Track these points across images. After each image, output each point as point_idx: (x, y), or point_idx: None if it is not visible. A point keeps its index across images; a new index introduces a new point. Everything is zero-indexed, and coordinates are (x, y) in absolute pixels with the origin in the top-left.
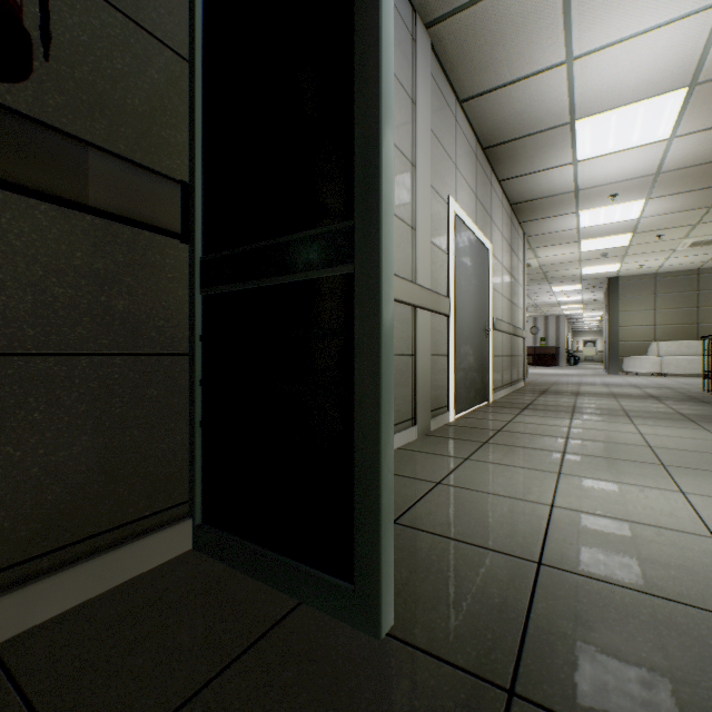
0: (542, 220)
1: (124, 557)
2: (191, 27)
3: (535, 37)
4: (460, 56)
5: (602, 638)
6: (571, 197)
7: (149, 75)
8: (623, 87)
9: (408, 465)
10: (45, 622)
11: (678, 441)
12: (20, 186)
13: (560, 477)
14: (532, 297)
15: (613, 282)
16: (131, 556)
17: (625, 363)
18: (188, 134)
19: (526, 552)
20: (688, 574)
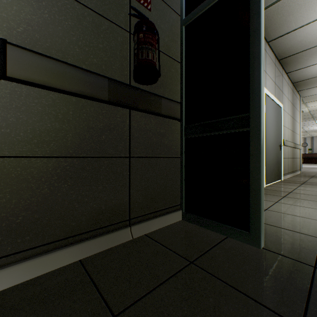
0: (311, 89)
1: (167, 218)
2: (181, 52)
3: (310, 7)
4: (269, 23)
5: None
6: None
7: (171, 71)
8: None
9: None
10: (153, 231)
11: None
12: (150, 112)
13: None
14: (303, 127)
15: None
16: (168, 218)
17: None
18: (180, 86)
19: (314, 234)
20: None
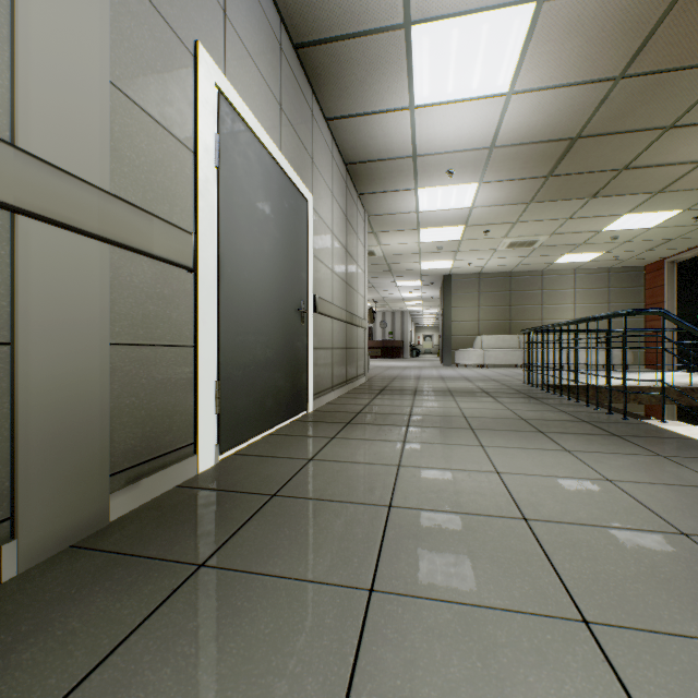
0: (382, 195)
1: None
2: None
3: None
4: None
5: None
6: (410, 165)
7: None
8: None
9: None
10: None
11: (554, 489)
12: None
13: None
14: (380, 291)
15: (447, 279)
16: None
17: (457, 355)
18: None
19: None
20: None
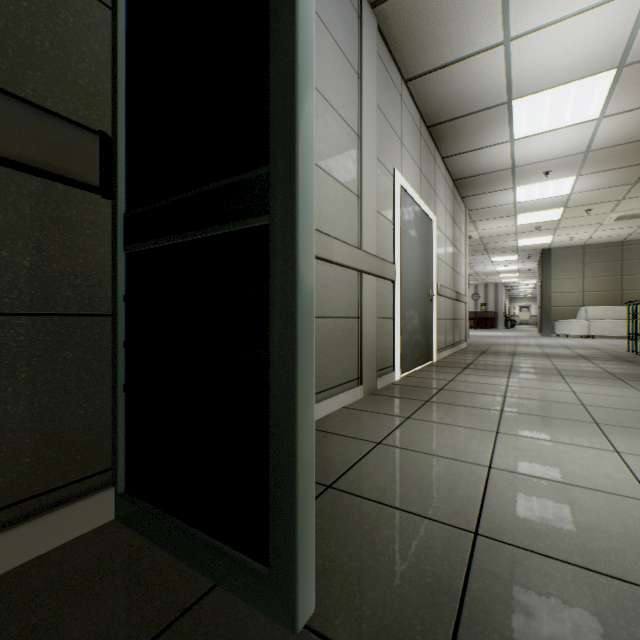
0: (482, 195)
1: (29, 534)
2: None
3: (475, 17)
4: (404, 35)
5: (543, 628)
6: (508, 174)
7: (63, 17)
8: (557, 68)
9: (351, 424)
10: None
11: (608, 399)
12: None
13: (497, 437)
14: (473, 267)
15: (546, 252)
16: (39, 532)
17: (557, 326)
18: (111, 84)
19: (463, 520)
20: (630, 545)
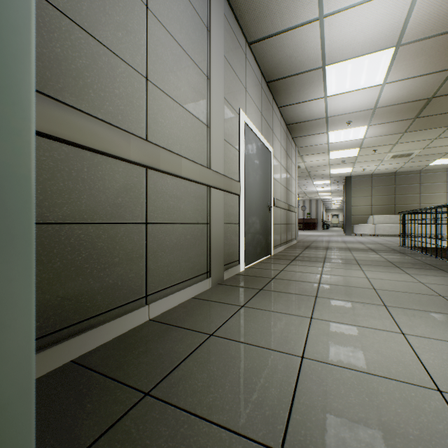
0: (306, 137)
1: None
2: None
3: None
4: (246, 5)
5: None
6: (323, 122)
7: None
8: (356, 43)
9: (193, 315)
10: None
11: (392, 283)
12: None
13: (311, 322)
14: (302, 188)
15: (348, 179)
16: None
17: (355, 228)
18: None
19: (270, 432)
20: None
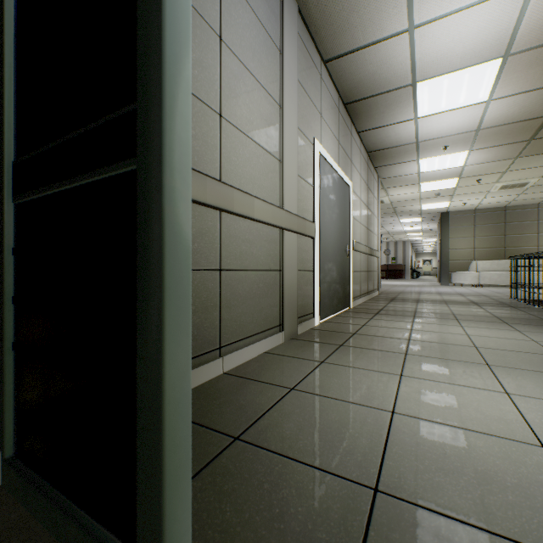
0: (391, 166)
1: None
2: None
3: (383, 5)
4: (322, 19)
5: None
6: (413, 147)
7: None
8: (453, 55)
9: (269, 370)
10: None
11: (497, 341)
12: None
13: (401, 380)
14: (385, 227)
15: (444, 215)
16: None
17: (453, 276)
18: None
19: (364, 474)
20: (526, 499)
